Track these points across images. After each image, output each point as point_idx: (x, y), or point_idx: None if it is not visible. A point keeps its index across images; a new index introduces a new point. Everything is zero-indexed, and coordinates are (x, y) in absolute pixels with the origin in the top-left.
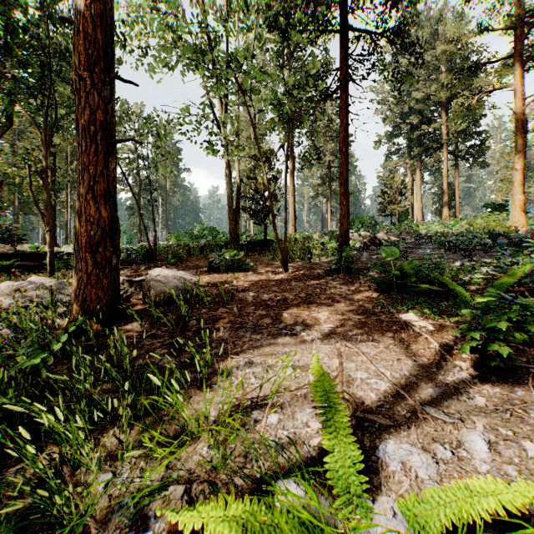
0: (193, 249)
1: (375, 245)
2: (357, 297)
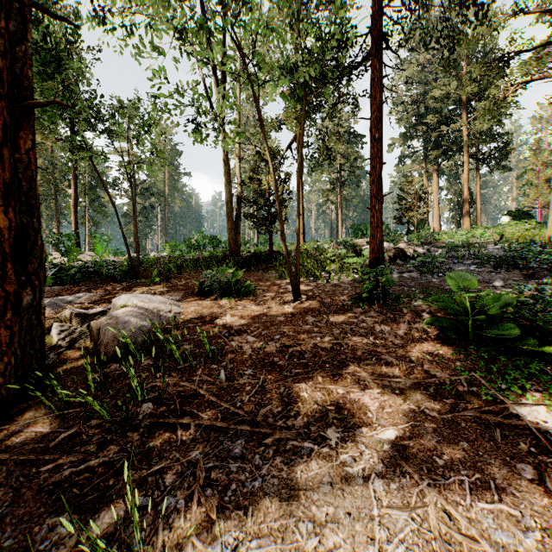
0: (185, 262)
1: (400, 259)
2: (414, 353)
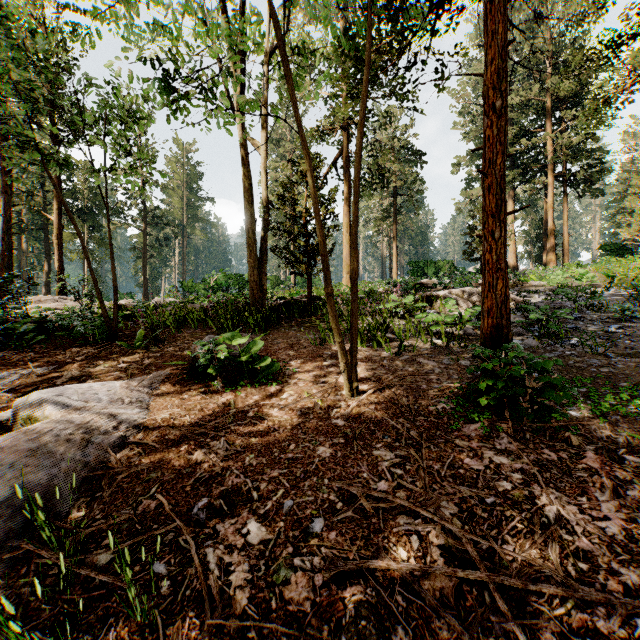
0: (190, 314)
1: None
2: None
